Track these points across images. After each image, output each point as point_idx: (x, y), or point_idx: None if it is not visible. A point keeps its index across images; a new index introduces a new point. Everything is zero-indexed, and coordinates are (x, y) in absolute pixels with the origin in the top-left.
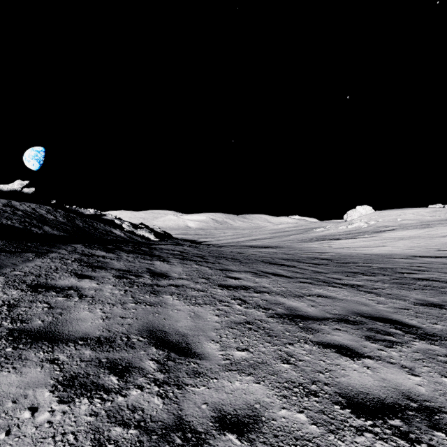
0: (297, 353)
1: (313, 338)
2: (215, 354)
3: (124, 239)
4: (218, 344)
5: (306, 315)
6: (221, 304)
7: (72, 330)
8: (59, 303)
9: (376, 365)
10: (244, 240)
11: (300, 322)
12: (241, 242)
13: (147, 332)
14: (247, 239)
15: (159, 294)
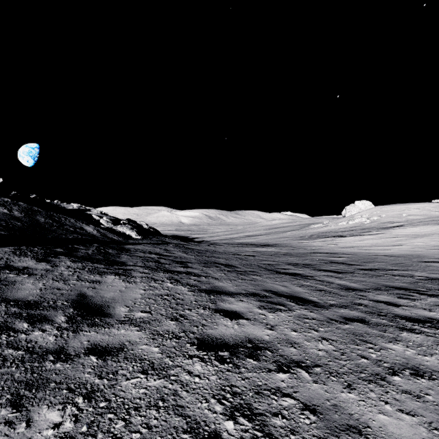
0: None
1: None
2: None
3: (92, 238)
4: None
5: None
6: None
7: None
8: None
9: None
10: (237, 237)
11: None
12: (234, 239)
13: None
14: (241, 236)
15: (32, 402)
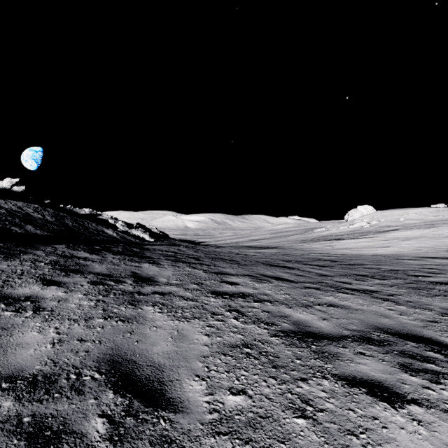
0: (314, 396)
1: (332, 369)
2: (198, 401)
3: (115, 240)
4: (204, 383)
5: (319, 332)
6: (213, 317)
7: (2, 362)
8: (3, 320)
9: (428, 417)
10: (243, 241)
11: (312, 343)
12: (240, 243)
13: (109, 363)
14: (246, 240)
15: (139, 305)
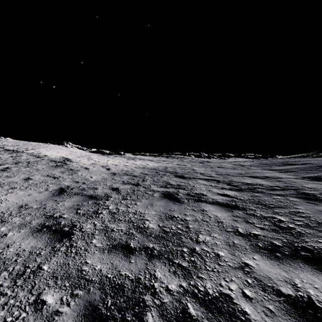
0: None
1: None
2: None
3: None
4: None
5: None
6: None
7: None
8: None
9: None
10: None
11: None
12: None
13: None
14: None
15: None
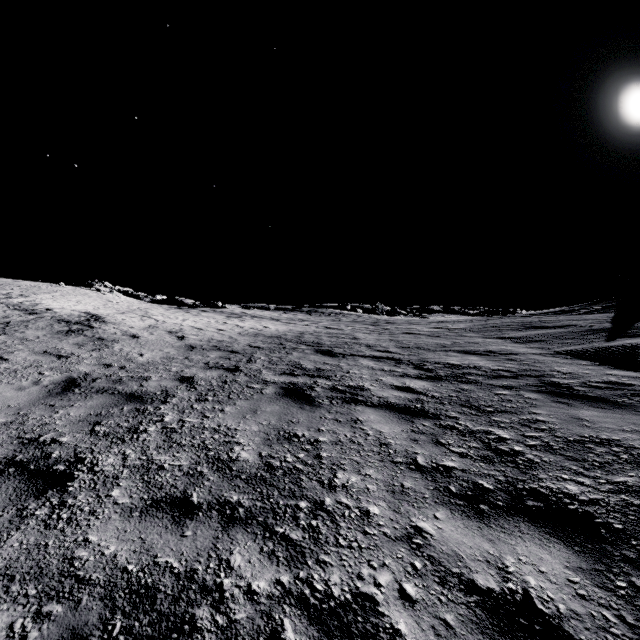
0: None
1: None
2: None
3: None
4: None
5: None
6: None
7: None
8: None
9: None
10: None
11: None
12: None
13: None
14: None
15: None
